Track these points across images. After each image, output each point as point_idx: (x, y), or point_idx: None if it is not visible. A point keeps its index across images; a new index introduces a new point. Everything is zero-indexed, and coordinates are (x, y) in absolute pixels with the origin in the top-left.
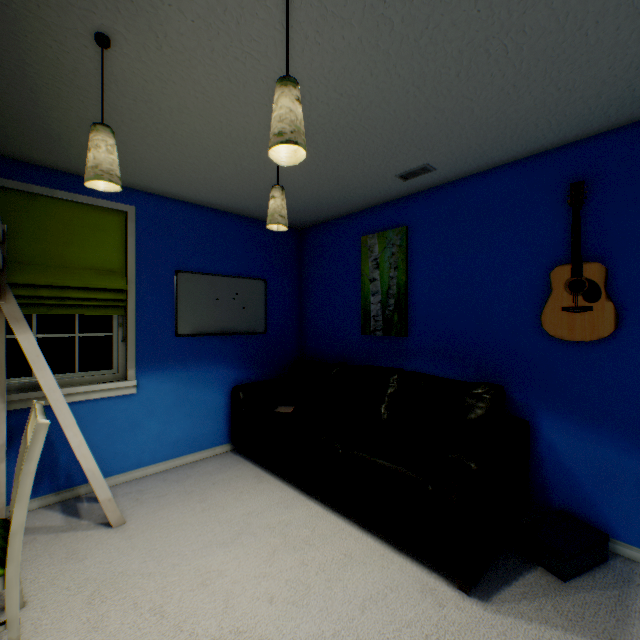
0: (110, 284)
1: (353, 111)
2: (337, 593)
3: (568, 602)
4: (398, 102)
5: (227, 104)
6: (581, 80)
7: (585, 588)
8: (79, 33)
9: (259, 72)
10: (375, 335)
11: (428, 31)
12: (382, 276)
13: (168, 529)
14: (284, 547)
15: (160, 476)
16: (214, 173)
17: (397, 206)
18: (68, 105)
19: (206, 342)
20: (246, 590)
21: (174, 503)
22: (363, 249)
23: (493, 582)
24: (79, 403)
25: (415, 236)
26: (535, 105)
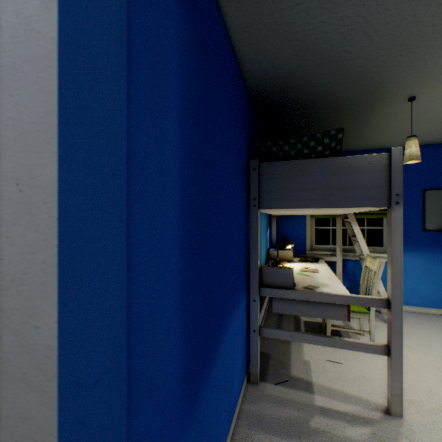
0: None
1: None
2: None
3: None
4: None
5: None
6: None
7: None
8: (399, 101)
9: None
10: None
11: None
12: None
13: (429, 339)
14: None
15: (413, 313)
16: None
17: None
18: (378, 126)
19: None
20: None
21: (429, 329)
22: None
23: None
24: None
25: None
26: None
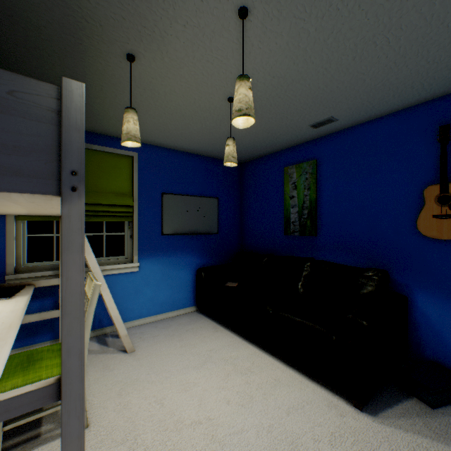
0: (123, 202)
1: (281, 86)
2: (270, 402)
3: (435, 422)
4: (311, 79)
5: (200, 88)
6: (445, 55)
7: (449, 414)
8: (118, 55)
9: (221, 68)
10: (293, 235)
11: (333, 34)
12: (298, 194)
13: (161, 356)
14: (234, 372)
15: (153, 324)
16: (187, 130)
17: (309, 146)
18: (106, 95)
19: (180, 239)
20: (212, 395)
21: (163, 341)
22: (285, 176)
23: (379, 404)
24: (106, 276)
25: (322, 166)
26: (411, 74)
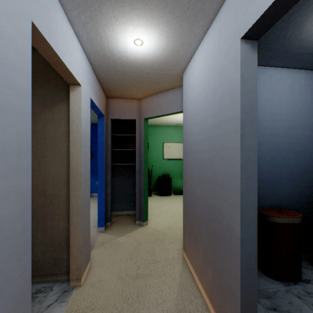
0: None
1: None
2: None
3: None
4: None
5: None
6: None
7: None
8: None
9: None
10: None
11: None
12: None
13: None
14: None
15: None
16: None
17: None
18: None
19: None
20: None
21: None
22: None
23: None
24: None
25: None
26: None
